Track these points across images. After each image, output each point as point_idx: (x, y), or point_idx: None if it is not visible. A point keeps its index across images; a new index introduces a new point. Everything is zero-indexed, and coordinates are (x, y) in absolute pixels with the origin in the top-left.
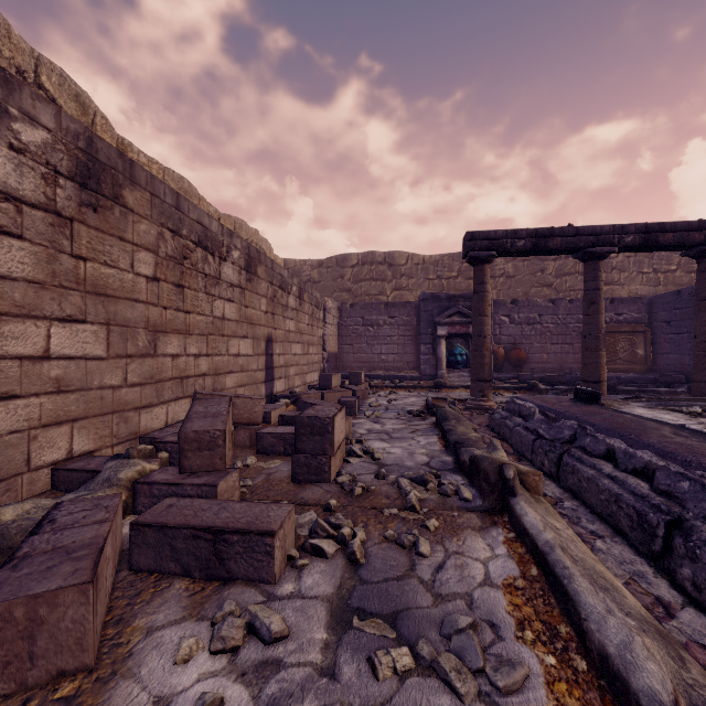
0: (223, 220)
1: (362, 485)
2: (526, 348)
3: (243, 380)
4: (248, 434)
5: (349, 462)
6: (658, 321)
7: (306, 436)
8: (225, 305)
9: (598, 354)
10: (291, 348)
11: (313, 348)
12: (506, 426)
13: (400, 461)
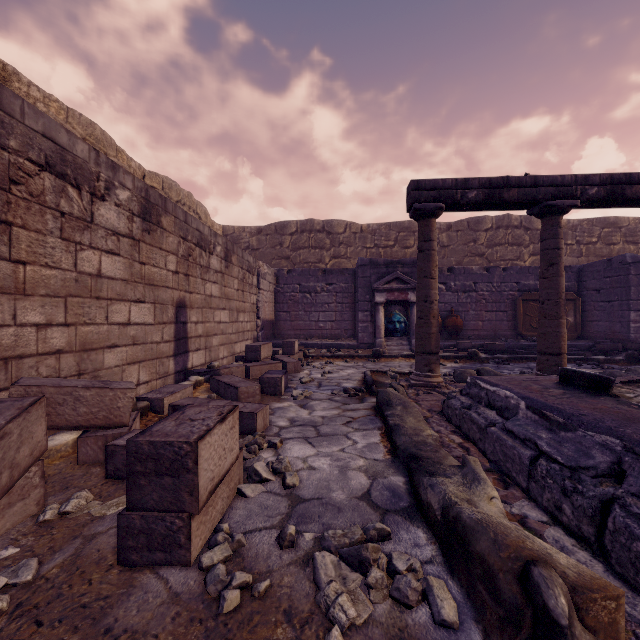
0: (149, 177)
1: (243, 581)
2: (462, 315)
3: (136, 355)
4: (102, 442)
5: (244, 496)
6: (587, 289)
7: (145, 477)
8: (103, 257)
9: (558, 322)
10: (214, 315)
11: (245, 315)
12: (473, 421)
13: (326, 490)
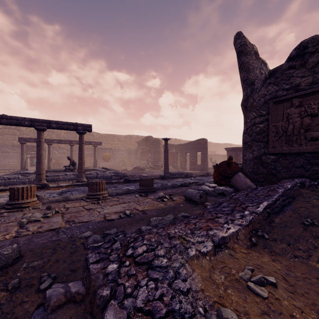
0: None
1: None
2: (63, 160)
3: None
4: None
5: None
6: None
7: None
8: None
9: (49, 162)
10: None
11: None
12: None
13: None
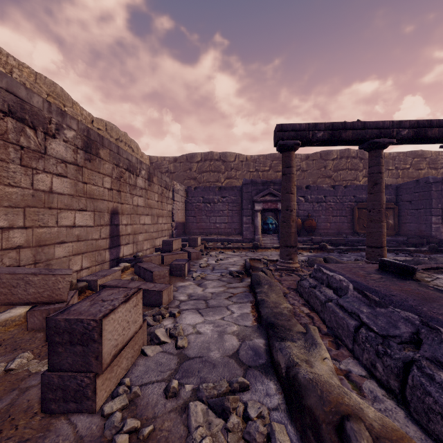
0: (96, 122)
1: (132, 427)
2: (316, 219)
3: (80, 248)
4: (46, 314)
5: (145, 355)
6: (402, 201)
7: (62, 346)
8: (54, 179)
9: (380, 225)
10: (140, 219)
11: (163, 219)
12: (317, 298)
13: (206, 350)
